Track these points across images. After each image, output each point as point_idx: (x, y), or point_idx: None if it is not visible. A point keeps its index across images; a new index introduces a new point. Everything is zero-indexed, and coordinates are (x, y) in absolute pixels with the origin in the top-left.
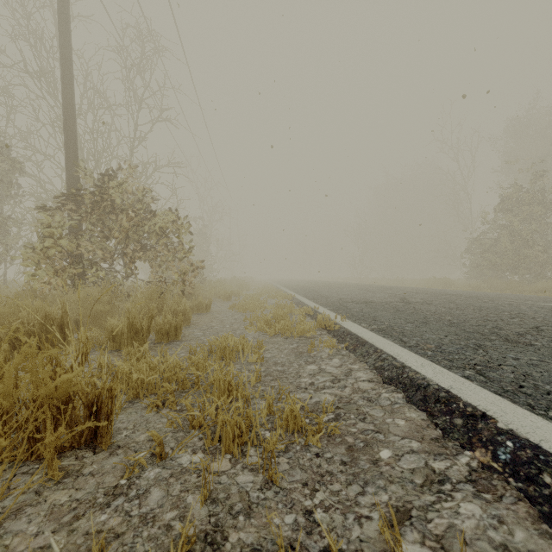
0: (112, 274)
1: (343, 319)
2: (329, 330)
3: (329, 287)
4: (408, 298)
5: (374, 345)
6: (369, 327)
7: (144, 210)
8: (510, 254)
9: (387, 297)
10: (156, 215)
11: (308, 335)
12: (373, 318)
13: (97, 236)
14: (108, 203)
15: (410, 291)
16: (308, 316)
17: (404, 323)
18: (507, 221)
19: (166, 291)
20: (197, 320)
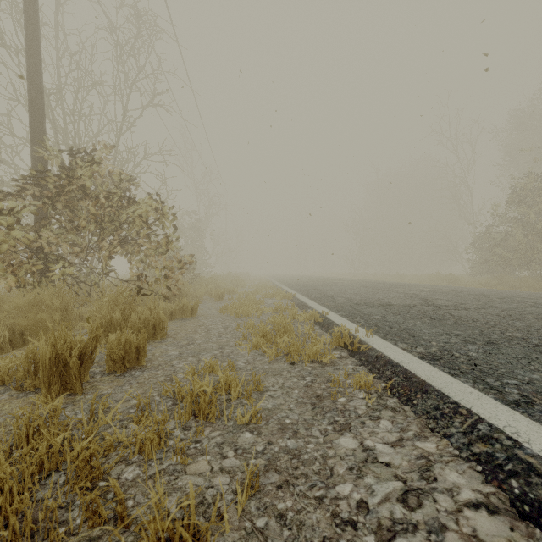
0: (88, 271)
1: (369, 334)
2: (351, 351)
3: (330, 284)
4: (431, 300)
5: (447, 395)
6: (413, 350)
7: (121, 197)
8: (522, 248)
9: (405, 298)
10: (136, 202)
11: (324, 360)
12: (409, 333)
13: (64, 227)
14: (75, 186)
15: (423, 289)
16: (315, 323)
17: (461, 344)
18: (519, 213)
19: (148, 291)
20: (178, 329)
